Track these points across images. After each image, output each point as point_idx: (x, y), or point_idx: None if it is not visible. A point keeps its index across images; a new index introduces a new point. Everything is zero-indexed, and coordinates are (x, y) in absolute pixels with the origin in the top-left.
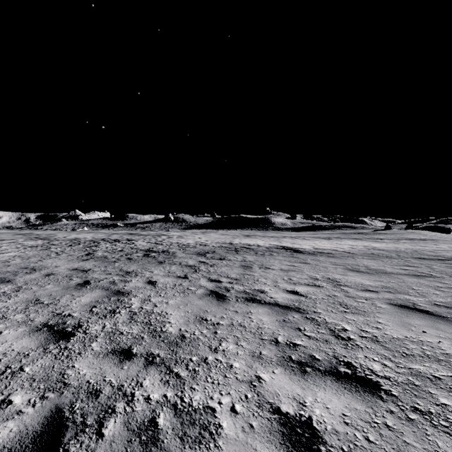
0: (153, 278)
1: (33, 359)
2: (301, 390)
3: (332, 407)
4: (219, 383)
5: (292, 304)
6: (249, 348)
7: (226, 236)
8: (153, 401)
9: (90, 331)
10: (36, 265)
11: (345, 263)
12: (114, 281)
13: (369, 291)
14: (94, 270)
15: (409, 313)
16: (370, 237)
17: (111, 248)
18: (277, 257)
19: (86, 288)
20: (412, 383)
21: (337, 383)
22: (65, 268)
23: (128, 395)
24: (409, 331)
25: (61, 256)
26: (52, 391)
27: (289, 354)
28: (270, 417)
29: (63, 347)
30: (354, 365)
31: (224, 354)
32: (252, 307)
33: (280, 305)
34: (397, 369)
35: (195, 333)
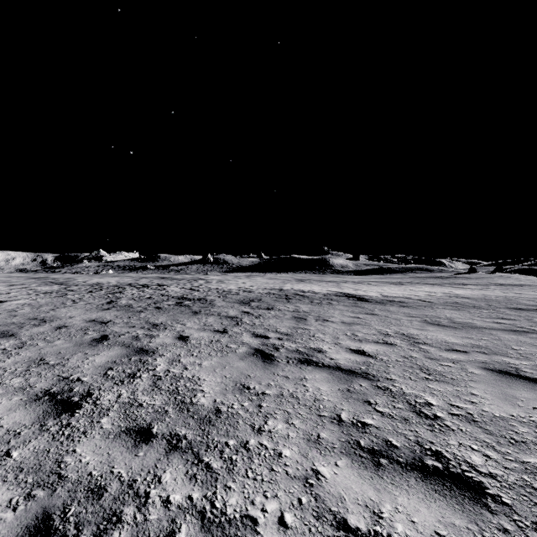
0: (185, 332)
1: (25, 440)
2: (376, 493)
3: (420, 520)
4: (263, 480)
5: (358, 367)
6: (304, 428)
7: (275, 281)
8: (174, 505)
9: (101, 402)
10: (47, 315)
11: (422, 314)
12: (138, 336)
13: (456, 351)
14: (115, 321)
15: (511, 381)
16: (451, 282)
17: (137, 295)
18: (338, 306)
19: (103, 345)
20: (529, 485)
21: (424, 483)
22: (81, 319)
23: (140, 495)
24: (515, 407)
25: (78, 304)
26: (42, 487)
27: (356, 439)
28: (334, 534)
29: (65, 423)
30: (446, 456)
31: (270, 436)
32: (307, 371)
33: (343, 369)
34: (505, 463)
35: (234, 406)
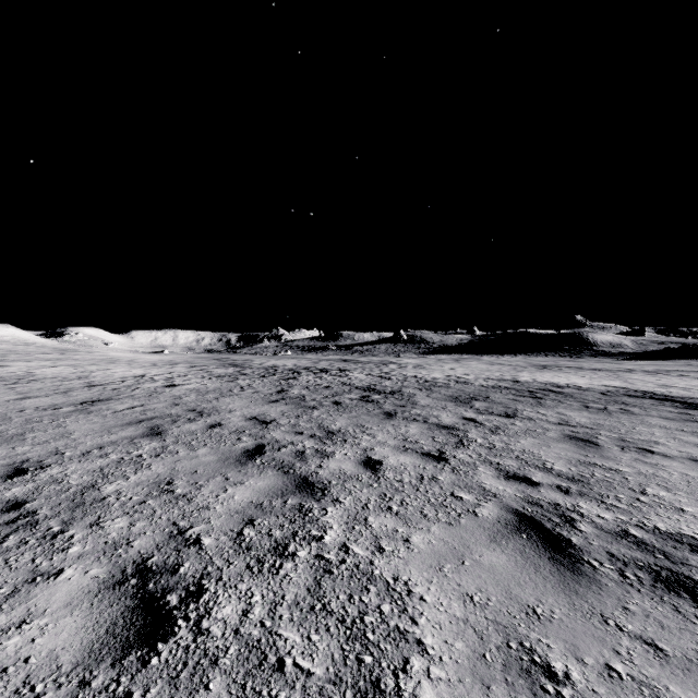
0: (375, 452)
1: None
2: None
3: None
4: None
5: None
6: None
7: (500, 367)
8: None
9: (209, 624)
10: (208, 406)
11: None
12: (304, 451)
13: None
14: (280, 422)
15: None
16: None
17: (313, 383)
18: (650, 419)
19: (254, 463)
20: None
21: None
22: (241, 414)
23: None
24: None
25: (245, 392)
26: None
27: None
28: None
29: (122, 690)
30: None
31: None
32: None
33: None
34: None
35: None
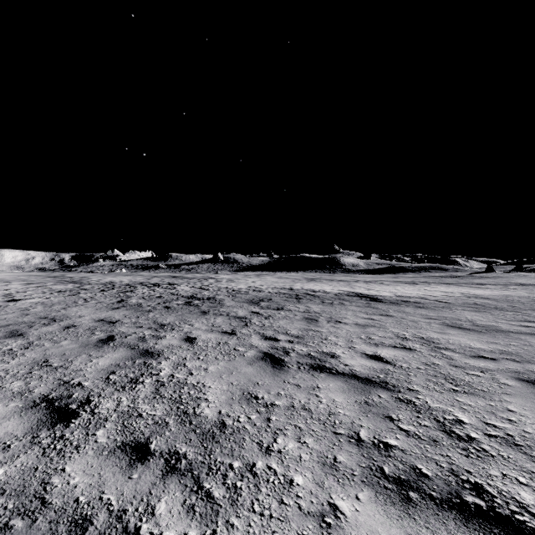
0: (192, 334)
1: (13, 455)
2: None
3: None
4: (271, 516)
5: (376, 375)
6: (318, 449)
7: (285, 280)
8: None
9: (99, 410)
10: (58, 314)
11: (441, 316)
12: (144, 337)
13: (483, 358)
14: (124, 321)
15: None
16: (467, 282)
17: (148, 294)
18: (350, 307)
19: (108, 346)
20: None
21: (466, 529)
22: (90, 318)
23: (129, 531)
24: None
25: (89, 303)
26: (22, 516)
27: (379, 464)
28: None
29: (59, 435)
30: (489, 491)
31: (280, 458)
32: (320, 379)
33: (359, 377)
34: None
35: (241, 419)
